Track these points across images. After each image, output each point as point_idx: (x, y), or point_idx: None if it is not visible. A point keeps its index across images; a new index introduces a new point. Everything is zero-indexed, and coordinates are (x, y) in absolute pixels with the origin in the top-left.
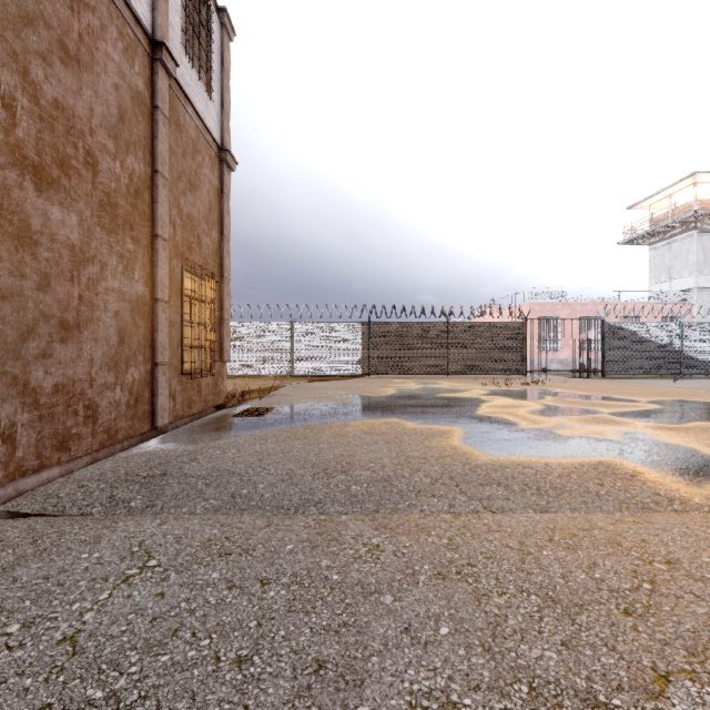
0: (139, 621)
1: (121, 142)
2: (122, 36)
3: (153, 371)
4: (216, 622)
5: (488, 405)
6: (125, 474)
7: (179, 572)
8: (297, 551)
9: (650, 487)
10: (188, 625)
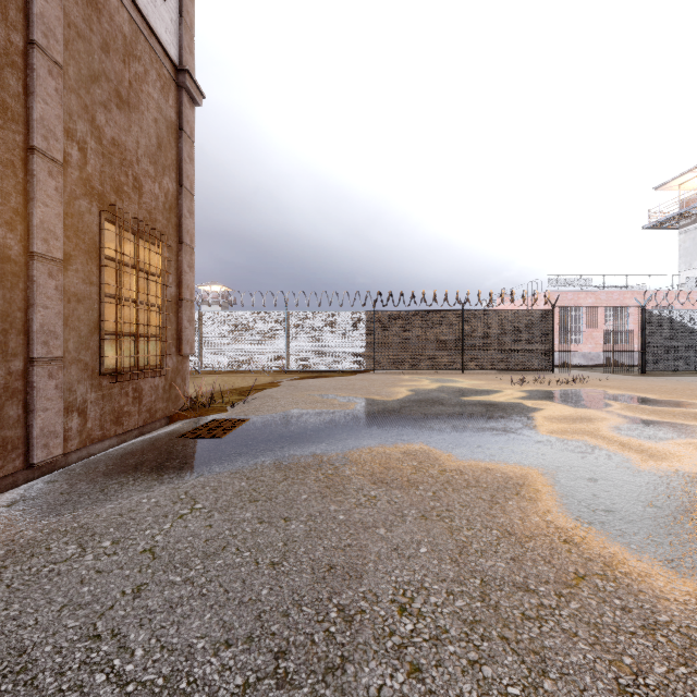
0: None
1: None
2: None
3: (27, 371)
4: None
5: (544, 416)
6: None
7: None
8: None
9: None
10: None
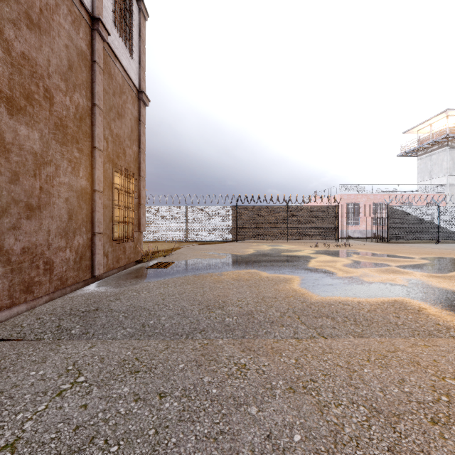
0: (65, 430)
1: (70, 84)
2: (71, 12)
3: (92, 238)
4: (124, 430)
5: (315, 260)
6: (70, 309)
7: (99, 387)
8: (187, 369)
9: (432, 319)
10: (102, 432)
